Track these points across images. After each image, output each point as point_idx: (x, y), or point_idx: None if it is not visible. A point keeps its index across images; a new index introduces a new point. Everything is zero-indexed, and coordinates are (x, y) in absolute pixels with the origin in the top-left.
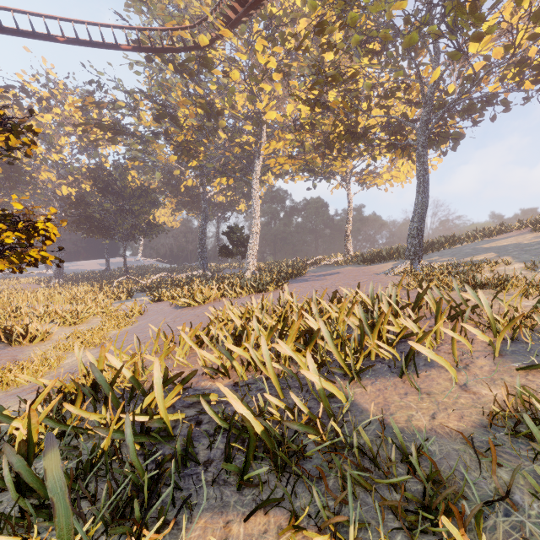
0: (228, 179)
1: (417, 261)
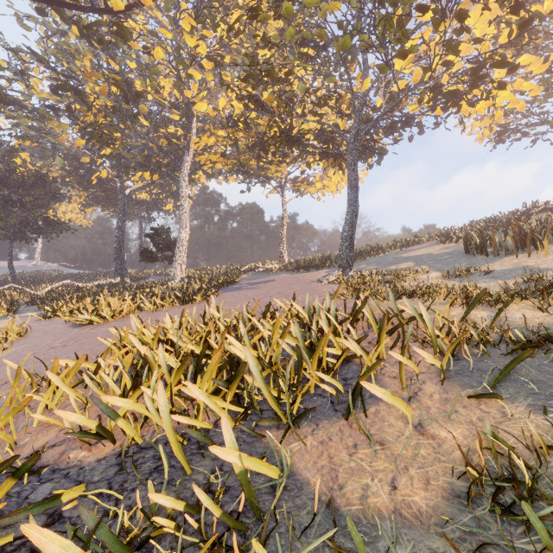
0: (152, 173)
1: (348, 269)
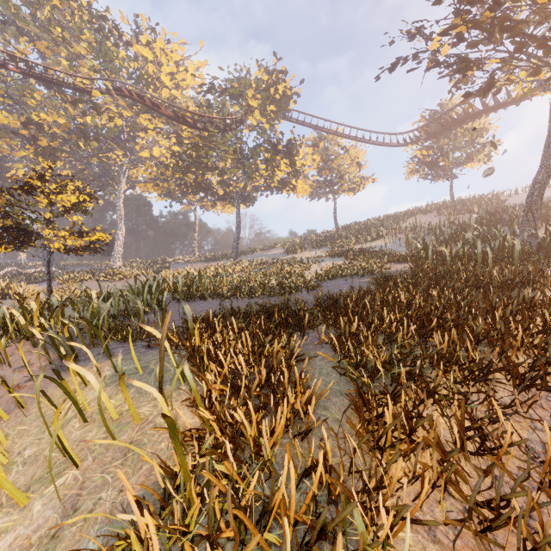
0: (83, 183)
1: (236, 259)
